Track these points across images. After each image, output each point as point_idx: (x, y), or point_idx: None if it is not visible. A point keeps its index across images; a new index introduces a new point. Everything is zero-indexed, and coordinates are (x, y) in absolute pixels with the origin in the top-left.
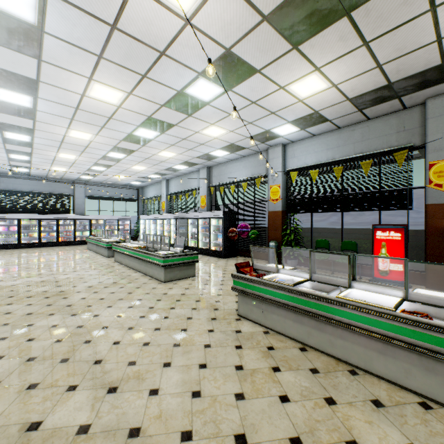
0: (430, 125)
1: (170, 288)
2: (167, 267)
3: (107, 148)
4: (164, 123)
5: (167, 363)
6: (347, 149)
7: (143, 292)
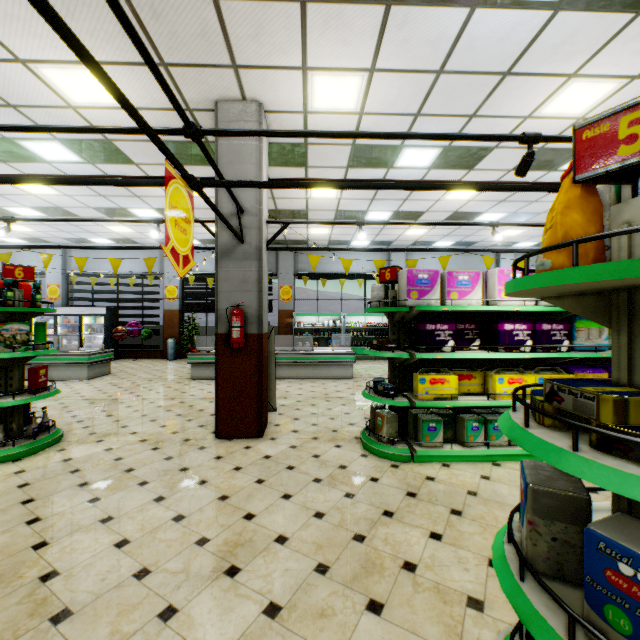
0: (280, 264)
1: (107, 381)
2: (90, 365)
3: None
4: (70, 213)
5: (183, 392)
6: None
7: (85, 385)
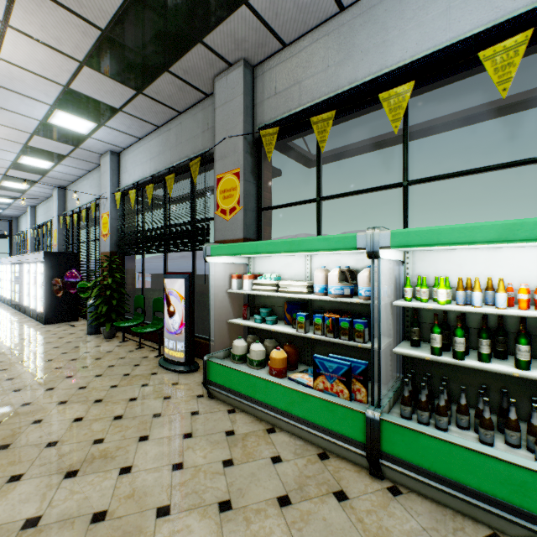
0: (218, 118)
1: None
2: None
3: None
4: None
5: None
6: (165, 158)
7: None
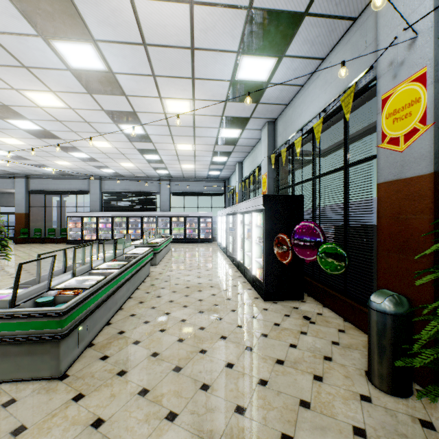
0: None
1: None
2: None
3: (106, 118)
4: None
5: None
6: None
7: None
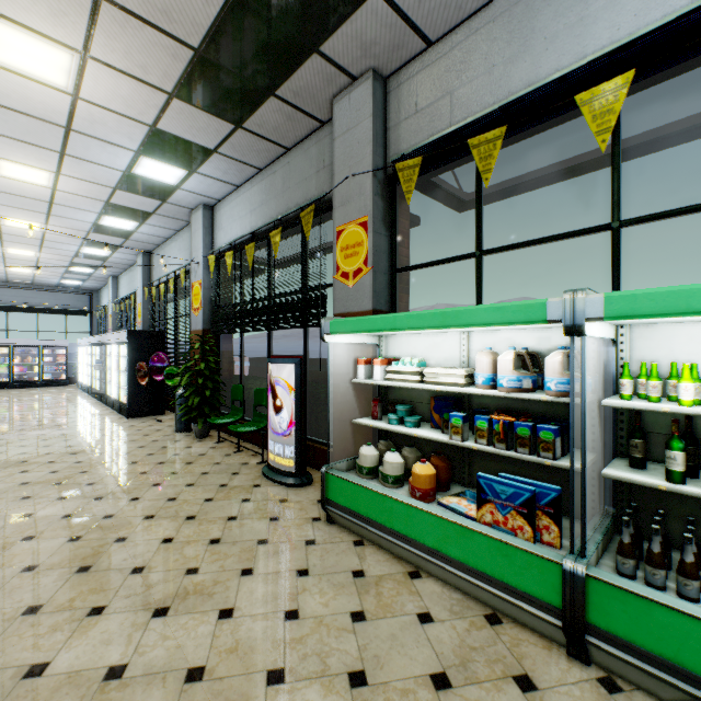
0: (337, 151)
1: None
2: None
3: None
4: None
5: None
6: (269, 210)
7: None
